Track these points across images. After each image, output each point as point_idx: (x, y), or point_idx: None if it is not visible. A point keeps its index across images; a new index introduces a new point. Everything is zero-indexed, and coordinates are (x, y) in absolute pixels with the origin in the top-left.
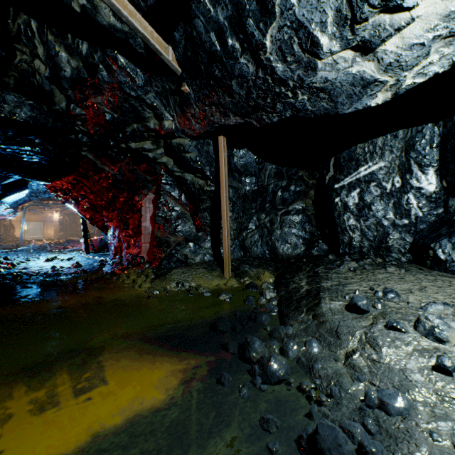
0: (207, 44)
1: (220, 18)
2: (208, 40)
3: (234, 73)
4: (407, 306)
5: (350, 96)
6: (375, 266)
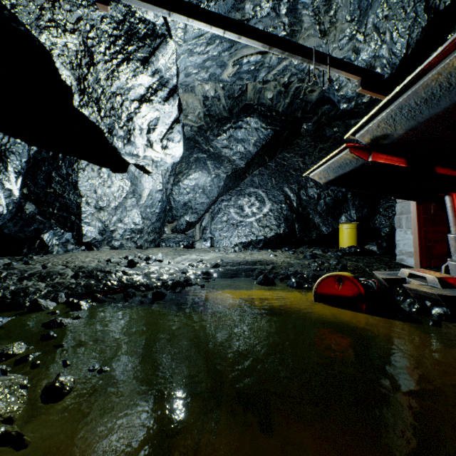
0: (154, 59)
1: (164, 69)
2: (155, 60)
3: (132, 83)
4: (126, 260)
5: (131, 152)
6: (16, 260)
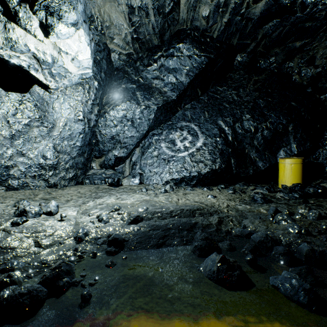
0: None
1: None
2: None
3: None
4: None
5: None
6: None
